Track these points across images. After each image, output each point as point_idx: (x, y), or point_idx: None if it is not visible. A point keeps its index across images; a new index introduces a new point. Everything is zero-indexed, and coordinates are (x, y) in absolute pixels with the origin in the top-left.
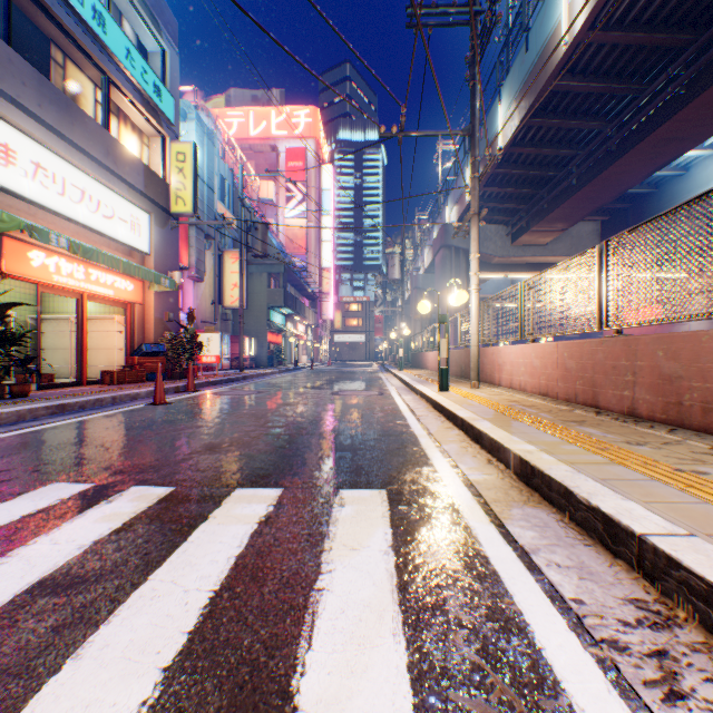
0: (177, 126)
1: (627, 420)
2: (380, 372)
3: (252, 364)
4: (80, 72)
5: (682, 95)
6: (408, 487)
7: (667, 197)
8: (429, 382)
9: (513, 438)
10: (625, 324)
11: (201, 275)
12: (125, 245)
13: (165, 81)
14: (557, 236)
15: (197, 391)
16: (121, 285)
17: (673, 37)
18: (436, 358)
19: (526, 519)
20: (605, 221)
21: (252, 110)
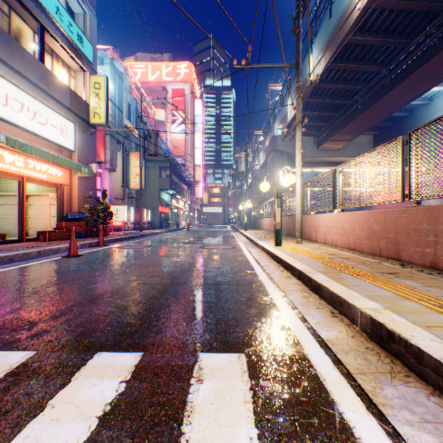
0: (95, 65)
1: (432, 272)
2: (232, 232)
3: (149, 226)
4: (22, 21)
5: (436, 45)
6: (266, 349)
7: (418, 118)
8: (266, 239)
9: (352, 292)
10: (428, 196)
11: (113, 167)
12: (56, 144)
13: (86, 34)
14: (346, 144)
15: (106, 246)
16: (53, 172)
17: (432, 4)
18: (269, 222)
19: (408, 408)
20: (376, 134)
21: (150, 64)
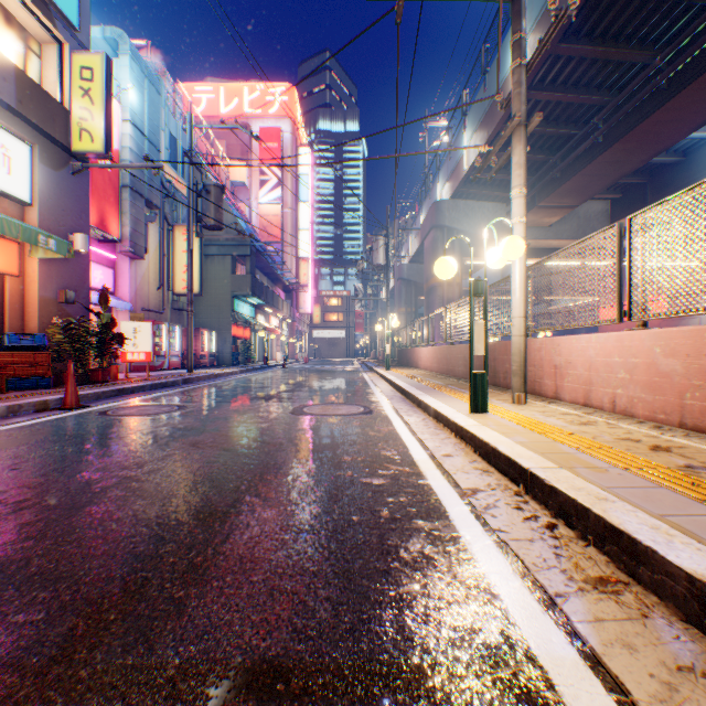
0: (85, 34)
1: None
2: (363, 371)
3: (212, 362)
4: None
5: None
6: None
7: (700, 166)
8: (437, 390)
9: None
10: None
11: (138, 251)
12: None
13: None
14: (563, 217)
15: (81, 407)
16: None
17: None
18: (431, 354)
19: None
20: (616, 199)
21: (222, 86)
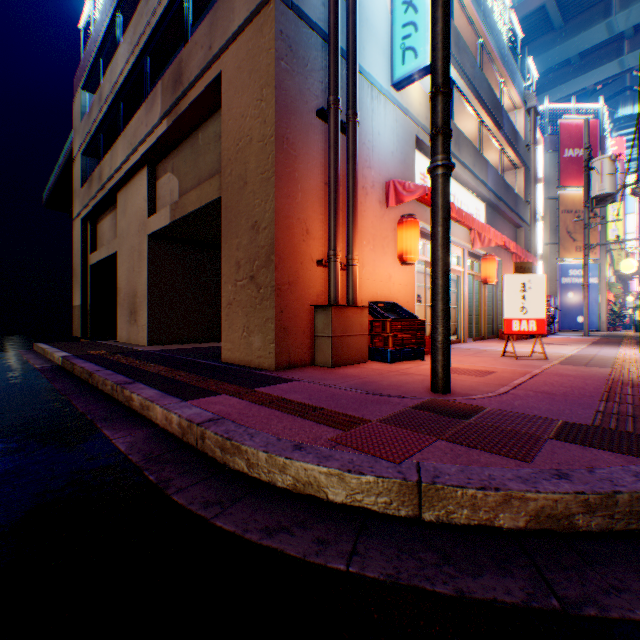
0: None
1: None
2: None
3: None
4: None
5: None
6: None
7: None
8: None
9: None
10: None
11: None
12: None
13: None
14: None
15: None
16: None
17: None
18: None
19: None
20: None
21: None
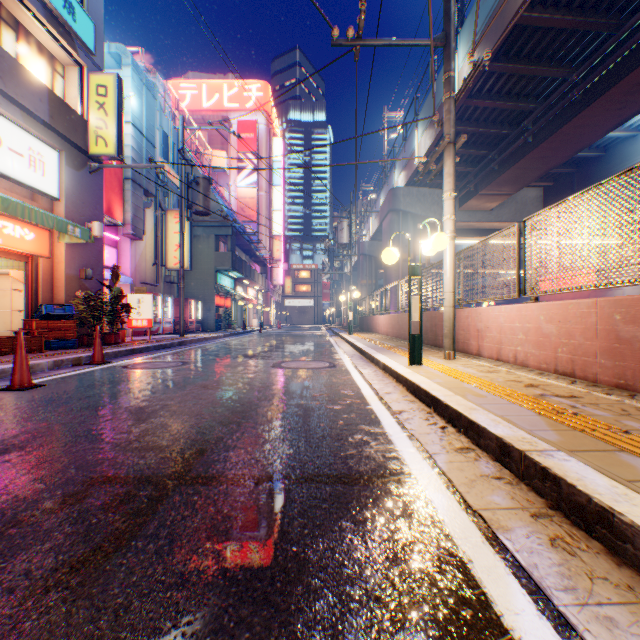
0: (99, 57)
1: None
2: (329, 336)
3: (199, 328)
4: None
5: None
6: None
7: (617, 160)
8: (388, 350)
9: None
10: None
11: (138, 233)
12: (20, 184)
13: (82, 2)
14: (502, 202)
15: (106, 363)
16: (15, 233)
17: None
18: (387, 321)
19: None
20: (549, 187)
21: (205, 83)
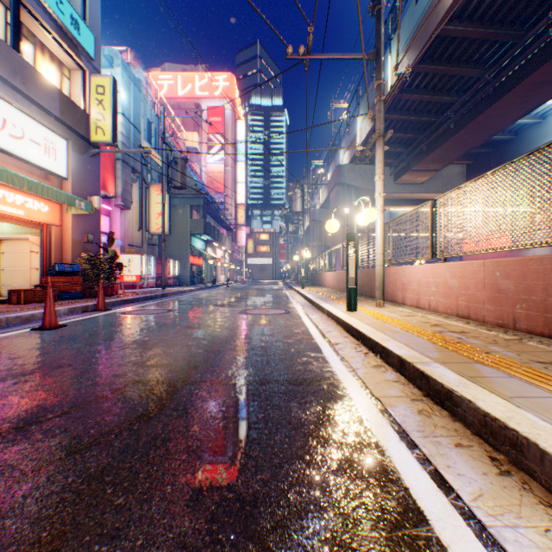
0: (98, 62)
1: None
2: (285, 289)
3: (176, 283)
4: None
5: None
6: None
7: (526, 142)
8: (332, 300)
9: (530, 418)
10: None
11: (127, 204)
12: (38, 167)
13: (85, 18)
14: (431, 176)
15: (107, 310)
16: (34, 206)
17: None
18: (333, 277)
19: None
20: (470, 164)
21: (180, 75)
